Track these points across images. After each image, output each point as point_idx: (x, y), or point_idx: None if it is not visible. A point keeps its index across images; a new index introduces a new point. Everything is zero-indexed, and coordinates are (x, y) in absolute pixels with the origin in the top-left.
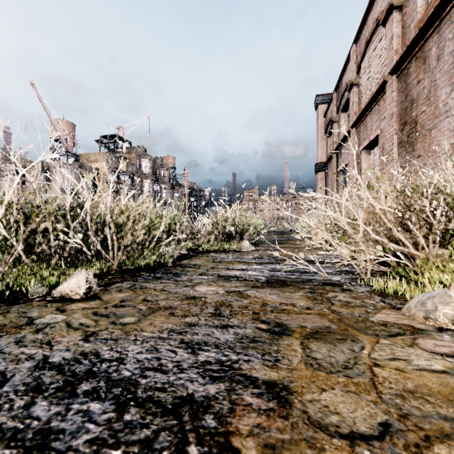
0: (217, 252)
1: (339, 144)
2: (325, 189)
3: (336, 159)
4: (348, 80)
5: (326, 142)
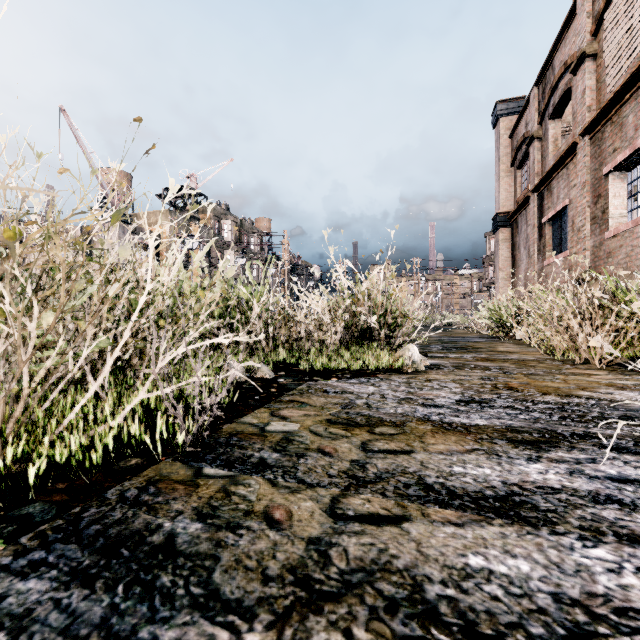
0: (345, 373)
1: (548, 173)
2: (511, 255)
3: (539, 203)
4: (569, 55)
5: (514, 178)
